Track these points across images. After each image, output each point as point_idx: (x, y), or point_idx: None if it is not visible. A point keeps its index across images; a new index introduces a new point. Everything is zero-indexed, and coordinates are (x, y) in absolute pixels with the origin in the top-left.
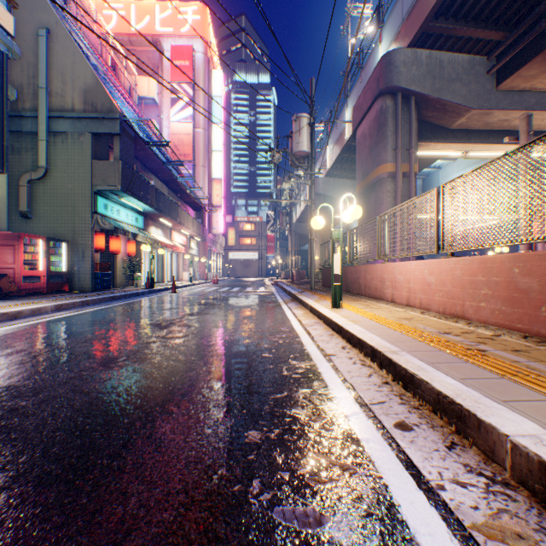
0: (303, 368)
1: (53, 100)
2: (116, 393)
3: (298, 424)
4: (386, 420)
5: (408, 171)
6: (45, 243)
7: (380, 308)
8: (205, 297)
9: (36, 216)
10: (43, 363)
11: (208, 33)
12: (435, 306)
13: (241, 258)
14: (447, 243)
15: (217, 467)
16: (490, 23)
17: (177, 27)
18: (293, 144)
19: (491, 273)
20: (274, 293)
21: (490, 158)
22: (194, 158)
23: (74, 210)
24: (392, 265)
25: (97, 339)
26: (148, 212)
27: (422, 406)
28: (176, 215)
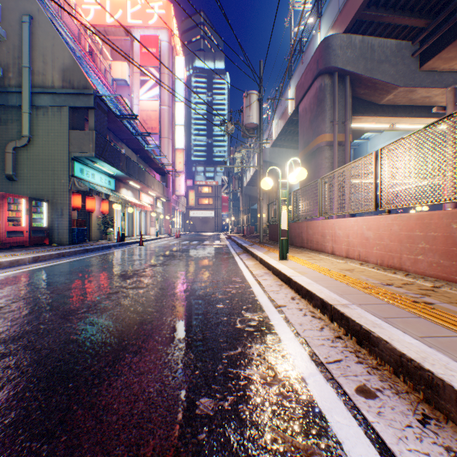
0: (256, 320)
1: (35, 78)
2: (68, 350)
3: (253, 389)
4: (346, 383)
5: (343, 141)
6: (27, 202)
7: (322, 260)
8: (168, 249)
9: (20, 179)
10: (5, 315)
11: (172, 25)
12: (373, 258)
13: (200, 216)
14: (385, 201)
15: (161, 453)
16: (415, 12)
17: (145, 20)
18: (244, 117)
19: (429, 228)
20: (228, 245)
21: (413, 130)
22: (160, 131)
23: (54, 173)
24: (333, 222)
25: (64, 289)
26: (119, 176)
27: (381, 366)
28: (144, 179)
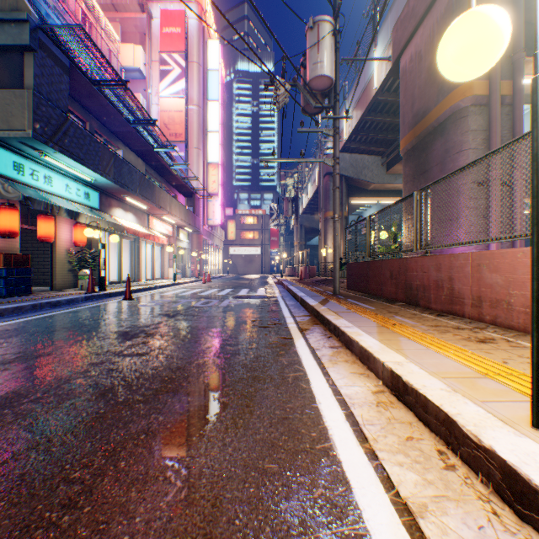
0: None
1: None
2: None
3: None
4: None
5: (509, 94)
6: None
7: None
8: (162, 309)
9: None
10: None
11: None
12: None
13: (242, 254)
14: None
15: None
16: None
17: None
18: (307, 67)
19: None
20: (277, 299)
21: None
22: (187, 139)
23: None
24: None
25: None
26: (105, 187)
27: None
28: (151, 195)
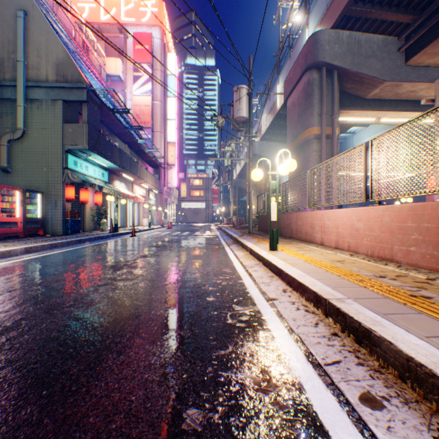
0: (247, 314)
1: (29, 72)
2: (47, 350)
3: (246, 397)
4: (348, 390)
5: (331, 134)
6: (21, 194)
7: (312, 250)
8: (159, 240)
9: (15, 171)
10: None
11: (164, 23)
12: (363, 249)
13: (191, 208)
14: (376, 192)
15: None
16: (402, 8)
17: (138, 18)
18: (234, 111)
19: (422, 219)
20: (218, 236)
21: (398, 123)
22: (153, 125)
23: (48, 166)
24: (322, 213)
25: (52, 281)
26: (112, 169)
27: (384, 369)
28: (136, 171)
